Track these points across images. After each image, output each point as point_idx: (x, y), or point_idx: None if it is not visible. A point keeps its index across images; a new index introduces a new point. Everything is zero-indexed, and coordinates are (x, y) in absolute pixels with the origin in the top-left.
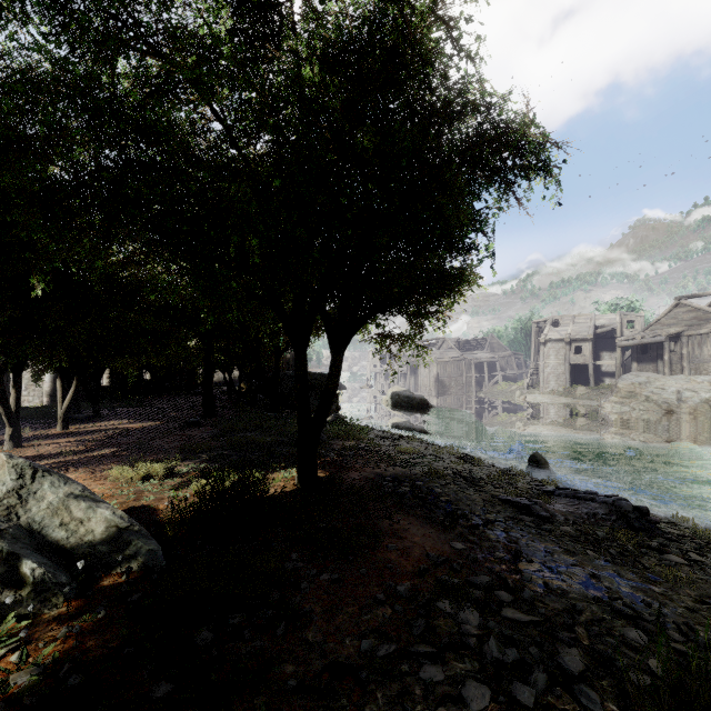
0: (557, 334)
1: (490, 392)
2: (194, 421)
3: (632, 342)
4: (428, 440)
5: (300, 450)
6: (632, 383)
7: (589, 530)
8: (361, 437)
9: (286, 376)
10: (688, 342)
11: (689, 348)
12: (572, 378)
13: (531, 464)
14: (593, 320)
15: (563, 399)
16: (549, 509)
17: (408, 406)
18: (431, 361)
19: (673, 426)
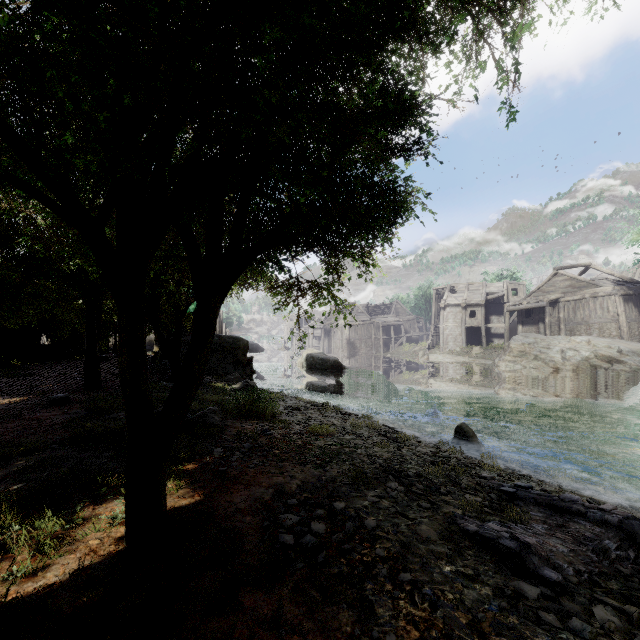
0: (454, 300)
1: (396, 353)
2: (60, 397)
3: (519, 307)
4: (343, 407)
5: (128, 478)
6: (523, 344)
7: (632, 606)
8: (267, 413)
9: None
10: (564, 307)
11: (565, 312)
12: (467, 339)
13: (458, 437)
14: (485, 287)
15: (461, 358)
16: (547, 553)
17: (322, 368)
18: (343, 324)
19: (560, 382)
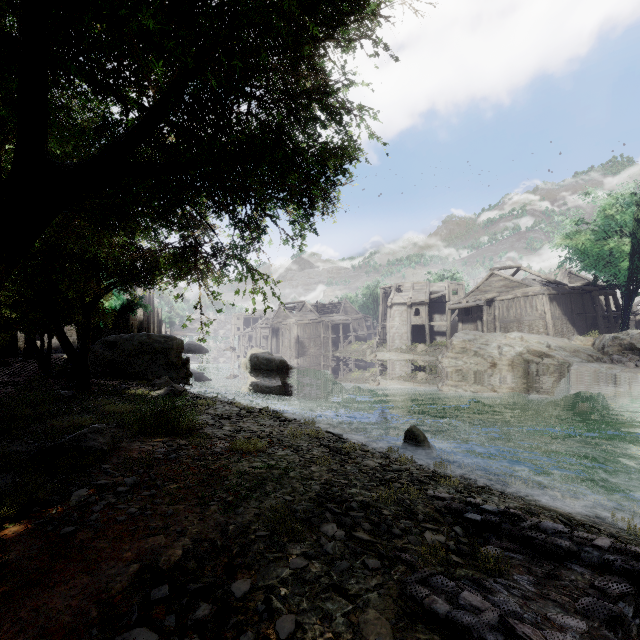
0: (401, 299)
1: (345, 351)
2: None
3: (459, 306)
4: (285, 412)
5: None
6: (464, 340)
7: None
8: (181, 426)
9: (120, 339)
10: (499, 306)
11: (500, 310)
12: (412, 337)
13: (408, 442)
14: (428, 287)
15: (407, 356)
16: None
17: (267, 368)
18: (292, 323)
19: (497, 376)
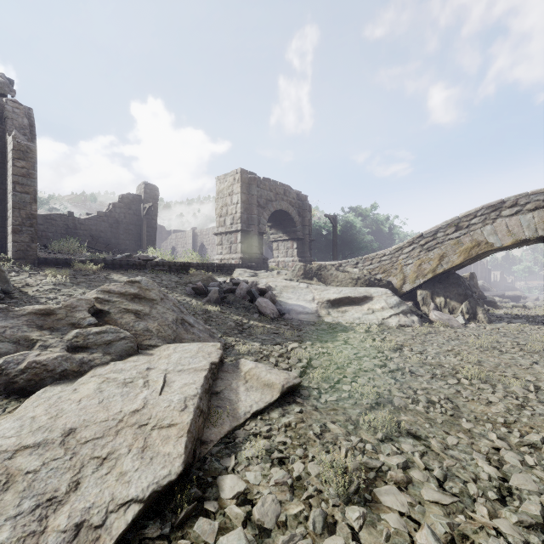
0: None
1: None
2: None
3: None
4: None
5: None
6: None
7: None
8: None
9: None
10: None
11: None
12: None
13: None
14: None
15: None
16: None
17: None
18: None
19: None
